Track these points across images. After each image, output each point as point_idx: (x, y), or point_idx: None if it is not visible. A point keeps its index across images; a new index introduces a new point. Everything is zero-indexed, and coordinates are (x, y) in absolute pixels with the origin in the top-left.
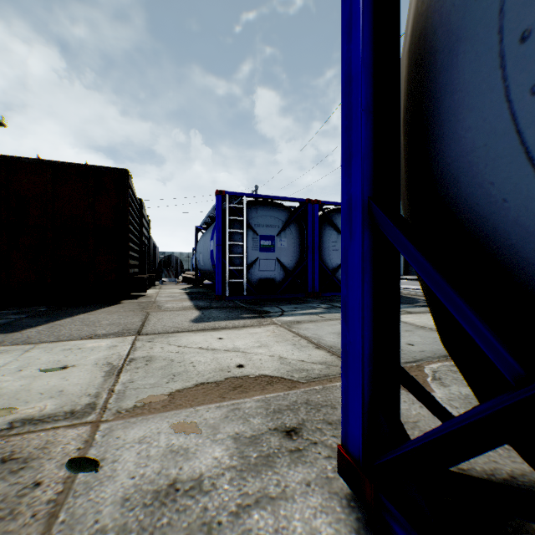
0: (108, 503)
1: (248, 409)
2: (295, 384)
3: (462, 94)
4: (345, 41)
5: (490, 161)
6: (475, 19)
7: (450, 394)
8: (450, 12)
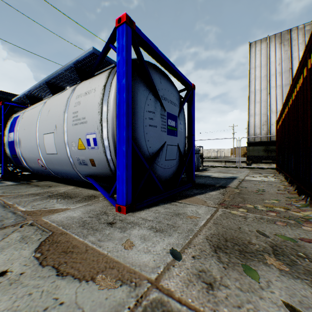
0: (175, 237)
1: (98, 237)
2: (58, 234)
3: (138, 126)
4: (127, 92)
5: (141, 139)
6: (140, 116)
7: (63, 206)
8: (135, 109)
